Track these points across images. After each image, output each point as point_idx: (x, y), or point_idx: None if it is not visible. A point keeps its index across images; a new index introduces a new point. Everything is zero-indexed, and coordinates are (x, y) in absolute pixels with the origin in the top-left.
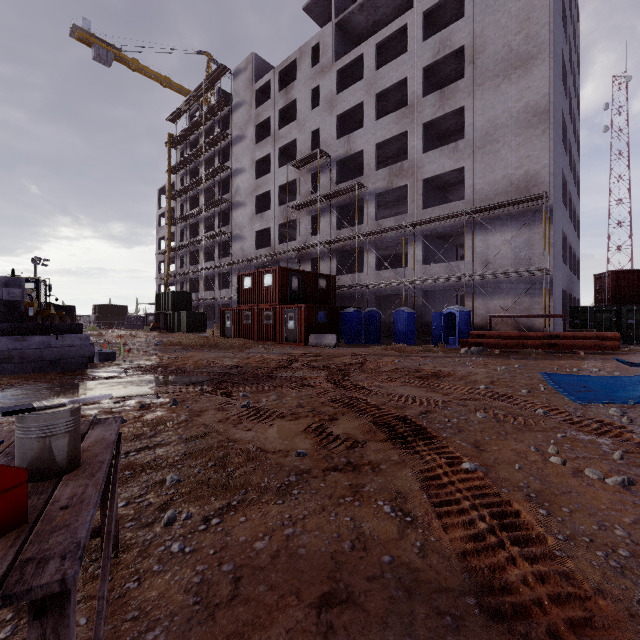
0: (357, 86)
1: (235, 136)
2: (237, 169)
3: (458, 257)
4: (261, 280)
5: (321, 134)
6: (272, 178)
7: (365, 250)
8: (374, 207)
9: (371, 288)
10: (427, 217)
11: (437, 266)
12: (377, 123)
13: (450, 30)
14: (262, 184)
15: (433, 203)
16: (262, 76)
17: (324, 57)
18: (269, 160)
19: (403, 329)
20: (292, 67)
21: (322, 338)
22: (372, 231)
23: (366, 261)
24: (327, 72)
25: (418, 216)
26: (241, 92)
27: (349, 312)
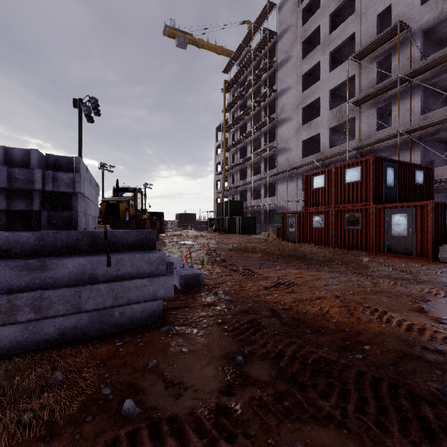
0: None
1: (280, 61)
2: (282, 90)
3: None
4: (340, 176)
5: (393, 10)
6: (322, 84)
7: None
8: None
9: None
10: None
11: None
12: None
13: None
14: (309, 94)
15: None
16: None
17: None
18: (314, 72)
19: None
20: None
21: None
22: None
23: None
24: None
25: None
26: (286, 19)
27: None
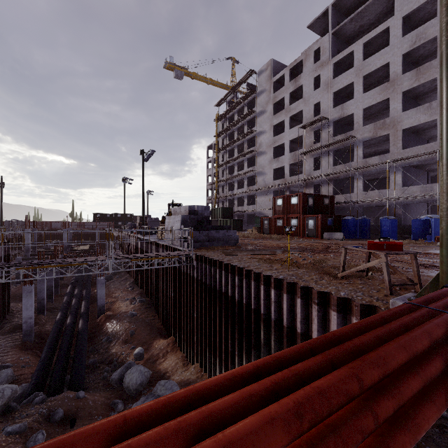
0: (349, 72)
1: (259, 111)
2: (260, 131)
3: (428, 178)
4: (289, 200)
5: (321, 105)
6: (285, 135)
7: (355, 178)
8: (362, 150)
9: (359, 203)
10: (406, 156)
11: (413, 187)
12: (364, 95)
13: (425, 27)
14: (278, 140)
15: (408, 143)
16: (276, 72)
17: (323, 56)
18: (281, 124)
19: (388, 230)
20: (298, 64)
21: (332, 235)
22: (362, 166)
23: (356, 185)
24: (325, 65)
25: (398, 154)
26: (263, 84)
27: (348, 219)
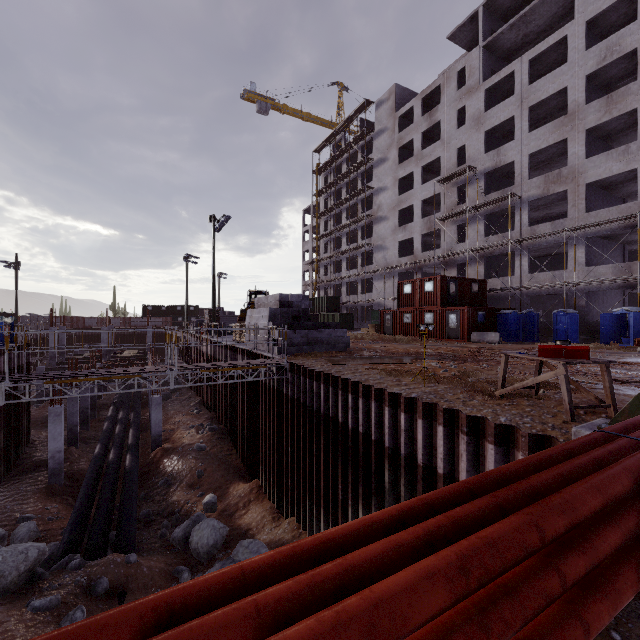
0: (507, 102)
1: (377, 159)
2: (379, 188)
3: (625, 254)
4: (421, 287)
5: (467, 150)
6: (415, 193)
7: (517, 255)
8: (527, 214)
9: (523, 290)
10: (592, 222)
11: (603, 267)
12: (530, 134)
13: (619, 35)
14: (405, 199)
15: (595, 204)
16: (403, 102)
17: (471, 79)
18: (410, 177)
19: (565, 329)
20: (435, 91)
21: (484, 336)
22: (527, 238)
23: (518, 265)
24: (474, 92)
25: (579, 220)
26: (383, 120)
27: (507, 313)
